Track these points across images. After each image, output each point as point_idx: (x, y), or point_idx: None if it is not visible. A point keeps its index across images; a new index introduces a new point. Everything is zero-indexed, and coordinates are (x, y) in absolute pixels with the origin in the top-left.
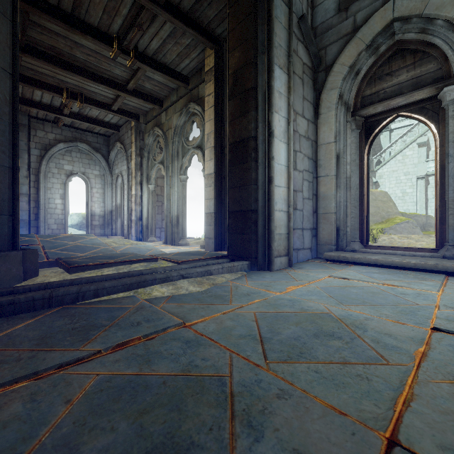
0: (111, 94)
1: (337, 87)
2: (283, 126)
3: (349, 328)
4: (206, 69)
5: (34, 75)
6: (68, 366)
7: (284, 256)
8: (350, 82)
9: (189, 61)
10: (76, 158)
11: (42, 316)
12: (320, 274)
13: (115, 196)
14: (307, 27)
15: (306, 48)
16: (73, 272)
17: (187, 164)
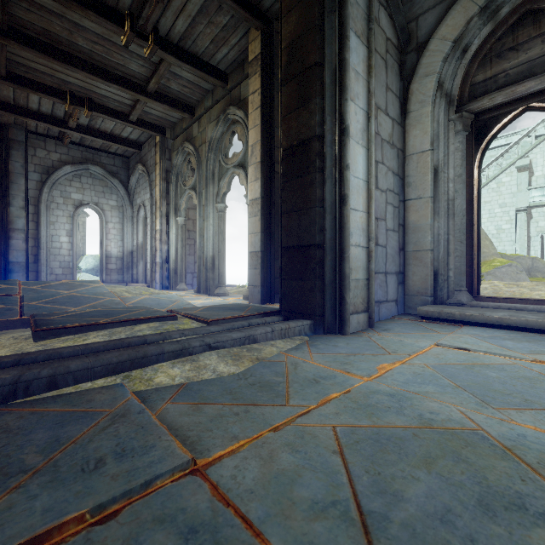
0: (127, 99)
1: (434, 72)
2: (361, 122)
3: (544, 478)
4: (249, 58)
5: (26, 73)
6: None
7: (363, 312)
8: (453, 64)
9: (228, 49)
10: (88, 185)
11: None
12: (419, 340)
13: (136, 232)
14: None
15: (391, 18)
16: (40, 339)
17: (226, 189)
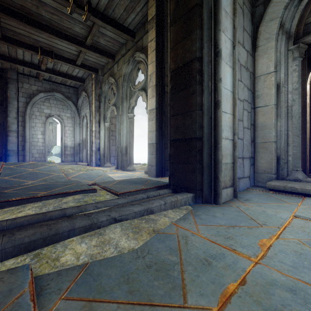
0: (74, 51)
1: (277, 17)
2: (229, 49)
3: None
4: (148, 18)
5: (14, 36)
6: None
7: (230, 187)
8: (292, 10)
9: (135, 15)
10: (53, 104)
11: None
12: (278, 210)
13: (81, 132)
14: None
15: None
16: None
17: (134, 104)
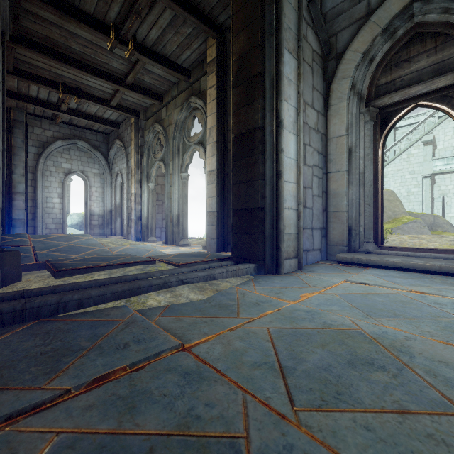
0: (109, 89)
1: (349, 76)
2: (292, 116)
3: (390, 352)
4: (208, 60)
5: (29, 69)
6: (20, 416)
7: (294, 258)
8: (363, 70)
9: (190, 52)
10: (75, 156)
11: (10, 333)
12: (334, 278)
13: (114, 195)
14: (317, 11)
15: (316, 34)
16: (60, 277)
17: (188, 161)
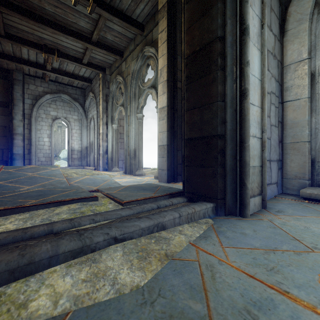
0: (80, 48)
1: None
2: (256, 27)
3: None
4: (159, 7)
5: (17, 33)
6: None
7: (258, 195)
8: None
9: (144, 5)
10: (60, 106)
11: None
12: None
13: (89, 135)
14: None
15: None
16: None
17: (143, 104)
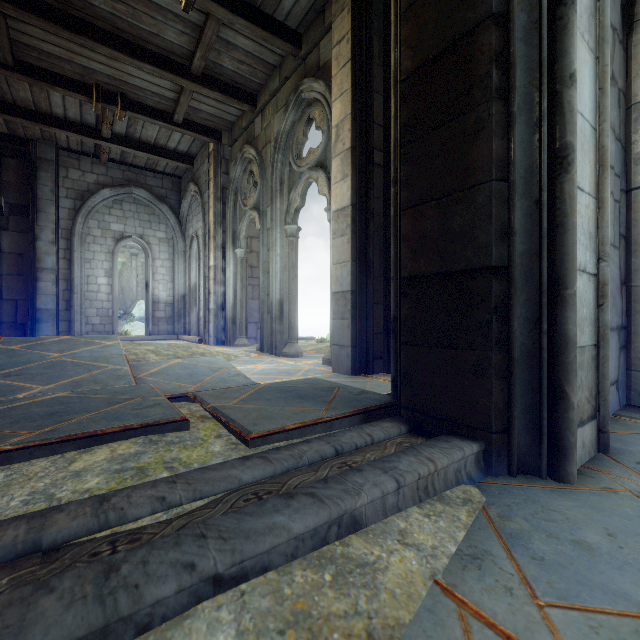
0: (169, 91)
1: None
2: None
3: None
4: None
5: (39, 61)
6: None
7: (589, 420)
8: None
9: None
10: (130, 212)
11: None
12: None
13: (188, 271)
14: None
15: None
16: None
17: (298, 203)
